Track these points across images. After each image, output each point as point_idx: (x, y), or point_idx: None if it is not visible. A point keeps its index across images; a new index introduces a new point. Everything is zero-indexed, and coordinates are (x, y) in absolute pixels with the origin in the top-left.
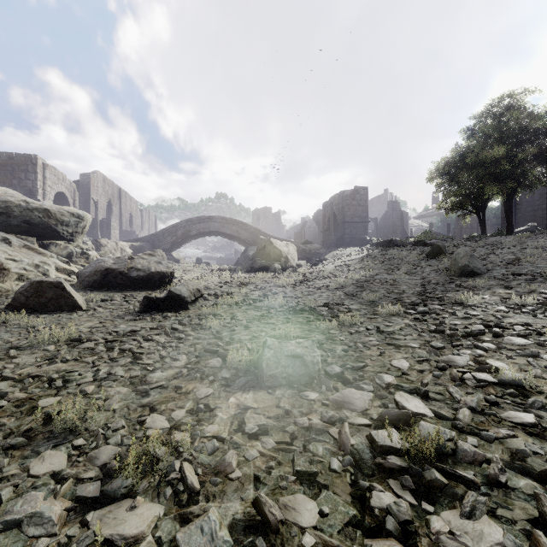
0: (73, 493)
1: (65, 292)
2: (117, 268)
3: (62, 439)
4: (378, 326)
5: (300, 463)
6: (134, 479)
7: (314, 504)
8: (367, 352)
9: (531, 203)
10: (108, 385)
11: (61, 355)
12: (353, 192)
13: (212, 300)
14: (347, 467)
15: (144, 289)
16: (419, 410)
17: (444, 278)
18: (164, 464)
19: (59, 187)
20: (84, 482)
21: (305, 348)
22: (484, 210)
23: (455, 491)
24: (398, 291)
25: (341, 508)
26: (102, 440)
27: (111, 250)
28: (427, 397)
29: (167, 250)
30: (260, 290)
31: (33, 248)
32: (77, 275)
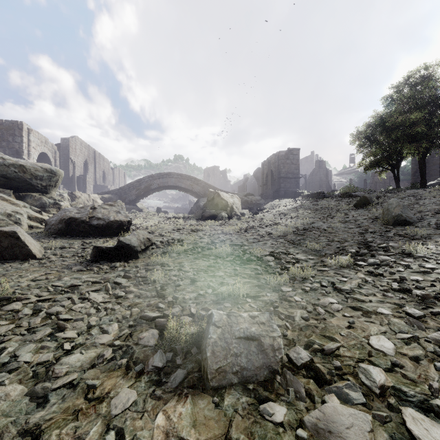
0: None
1: (19, 241)
2: (79, 217)
3: None
4: (333, 282)
5: None
6: None
7: None
8: (332, 321)
9: (436, 162)
10: None
11: None
12: (287, 153)
13: (163, 247)
14: None
15: (103, 236)
16: None
17: (378, 226)
18: None
19: (42, 149)
20: None
21: (261, 324)
22: (398, 167)
23: None
24: (339, 239)
25: None
26: None
27: (84, 201)
28: None
29: (132, 201)
30: (208, 237)
31: (7, 199)
32: (45, 223)
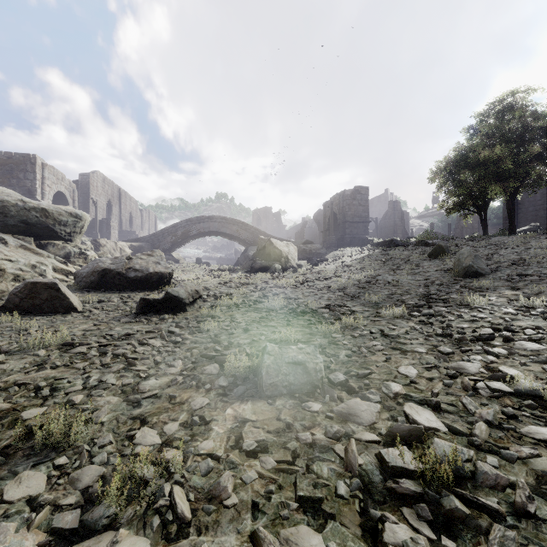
0: (50, 523)
1: (60, 294)
2: (115, 269)
3: (44, 457)
4: (382, 330)
5: (303, 487)
6: (118, 507)
7: (319, 538)
8: (371, 358)
9: (533, 203)
10: (97, 393)
11: (52, 361)
12: (354, 192)
13: (211, 301)
14: (355, 491)
15: (142, 290)
16: (431, 424)
17: (447, 278)
18: (152, 489)
19: (58, 187)
20: (62, 509)
21: (307, 354)
22: (485, 210)
23: (478, 522)
24: (401, 292)
25: (350, 544)
26: (87, 458)
27: (110, 250)
28: (439, 408)
29: (166, 250)
30: (260, 291)
31: (30, 248)
32: (74, 276)
